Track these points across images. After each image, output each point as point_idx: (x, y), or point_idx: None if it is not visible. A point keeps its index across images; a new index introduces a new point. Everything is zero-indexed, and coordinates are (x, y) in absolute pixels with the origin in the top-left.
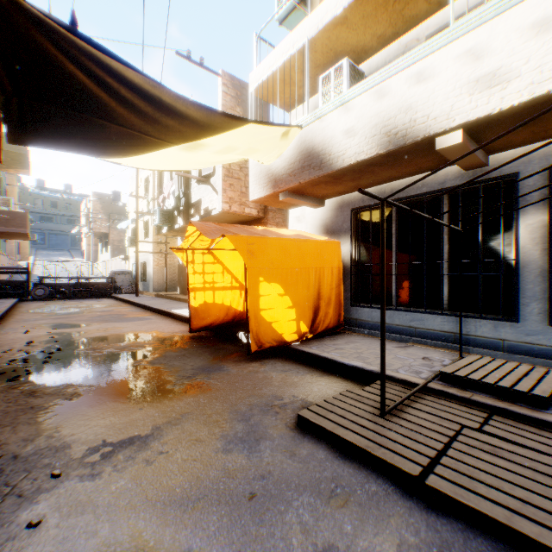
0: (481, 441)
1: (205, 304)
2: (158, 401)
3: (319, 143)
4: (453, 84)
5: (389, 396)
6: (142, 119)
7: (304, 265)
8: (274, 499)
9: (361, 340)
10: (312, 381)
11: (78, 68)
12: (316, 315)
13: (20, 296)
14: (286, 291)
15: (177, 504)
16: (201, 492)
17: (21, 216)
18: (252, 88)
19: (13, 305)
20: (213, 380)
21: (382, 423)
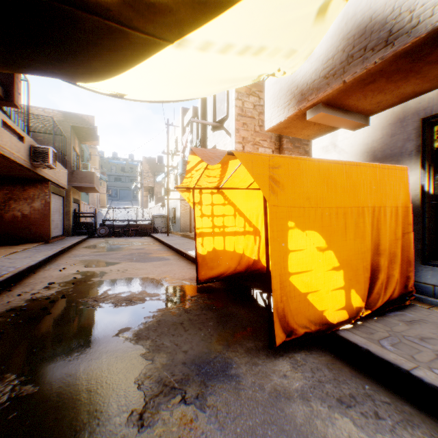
0: None
1: (214, 251)
2: None
3: (384, 4)
4: None
5: None
6: None
7: (355, 202)
8: None
9: None
10: None
11: None
12: (374, 279)
13: (90, 233)
14: (329, 244)
15: None
16: None
17: (89, 175)
18: None
19: (78, 241)
20: (209, 412)
21: None
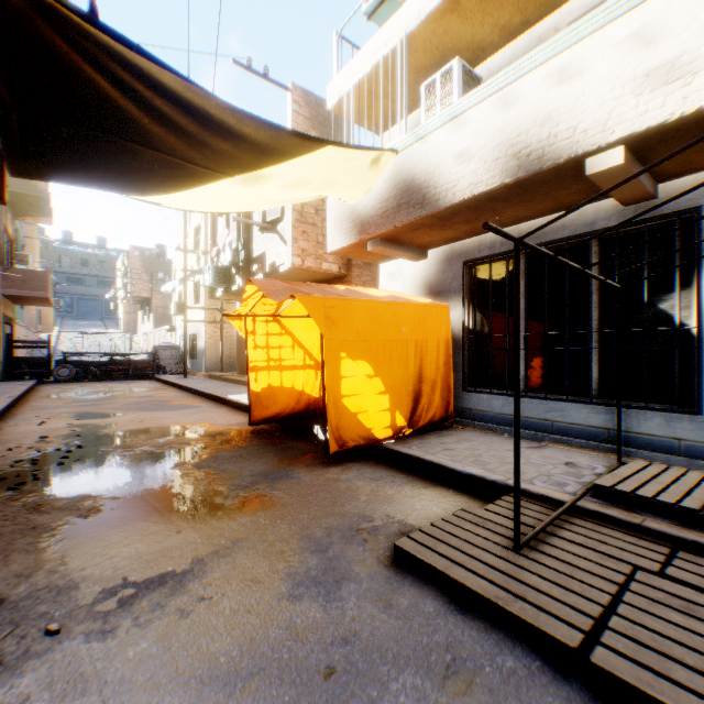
0: (666, 591)
1: (270, 387)
2: (202, 521)
3: (421, 172)
4: (611, 83)
5: (523, 519)
6: (185, 141)
7: (400, 336)
8: (362, 678)
9: (478, 437)
10: (413, 495)
11: (98, 71)
12: (417, 403)
13: (39, 377)
14: (377, 372)
15: (219, 683)
16: (255, 664)
17: (40, 277)
18: (331, 103)
19: (29, 389)
20: (278, 492)
21: (516, 560)
